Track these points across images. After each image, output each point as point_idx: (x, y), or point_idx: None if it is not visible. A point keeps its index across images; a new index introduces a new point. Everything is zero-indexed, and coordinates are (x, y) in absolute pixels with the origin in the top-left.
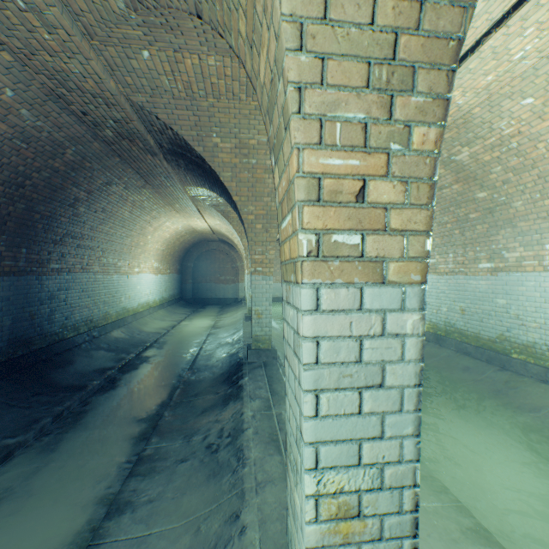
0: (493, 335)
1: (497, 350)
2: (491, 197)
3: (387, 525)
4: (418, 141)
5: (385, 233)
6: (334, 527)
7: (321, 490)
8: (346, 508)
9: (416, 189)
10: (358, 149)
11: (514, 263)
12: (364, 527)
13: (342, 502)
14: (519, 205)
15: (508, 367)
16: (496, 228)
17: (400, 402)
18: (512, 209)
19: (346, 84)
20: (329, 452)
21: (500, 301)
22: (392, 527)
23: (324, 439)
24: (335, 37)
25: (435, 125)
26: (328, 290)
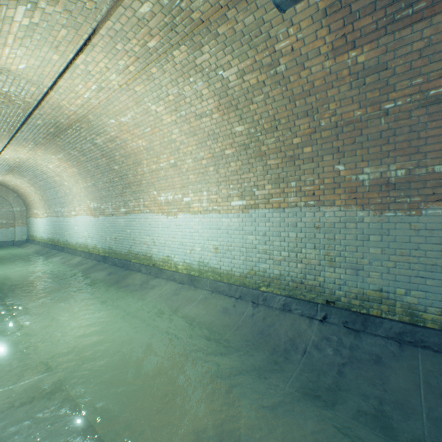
0: (127, 251)
1: (128, 259)
2: (121, 170)
3: None
4: None
5: None
6: None
7: None
8: None
9: None
10: None
11: (133, 209)
12: None
13: None
14: (131, 176)
15: (130, 268)
16: (126, 188)
17: None
18: (129, 178)
19: None
20: None
21: (129, 231)
22: None
23: None
24: None
25: None
26: None
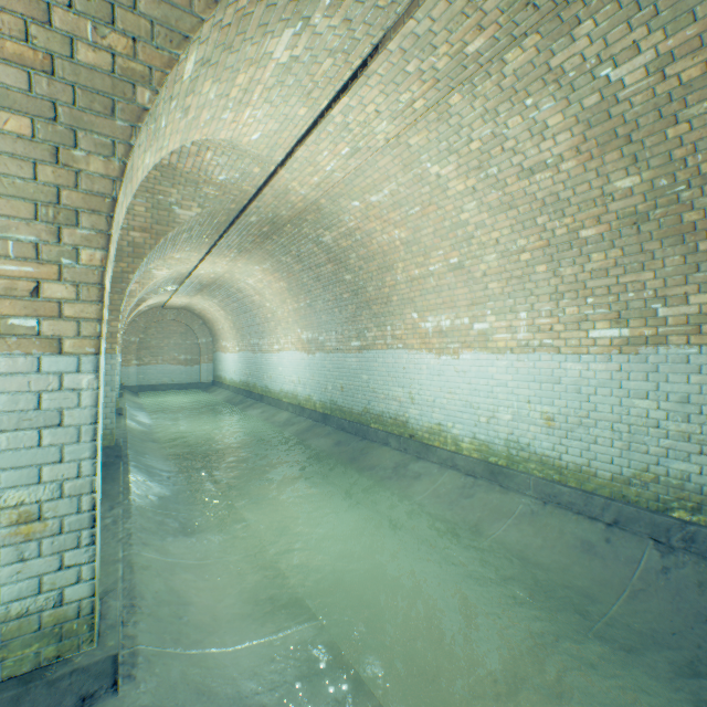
0: (361, 409)
1: (363, 422)
2: (354, 280)
3: (68, 523)
4: (87, 259)
5: (62, 319)
6: (17, 531)
7: (3, 505)
8: (28, 515)
9: (88, 290)
10: (32, 260)
11: (372, 342)
12: (46, 527)
13: (24, 511)
14: (372, 290)
15: (368, 436)
16: (361, 309)
17: (79, 436)
18: (368, 293)
19: (17, 216)
20: (11, 476)
21: (365, 377)
22: (73, 524)
23: (6, 467)
24: (3, 183)
25: (101, 250)
26: (8, 359)
